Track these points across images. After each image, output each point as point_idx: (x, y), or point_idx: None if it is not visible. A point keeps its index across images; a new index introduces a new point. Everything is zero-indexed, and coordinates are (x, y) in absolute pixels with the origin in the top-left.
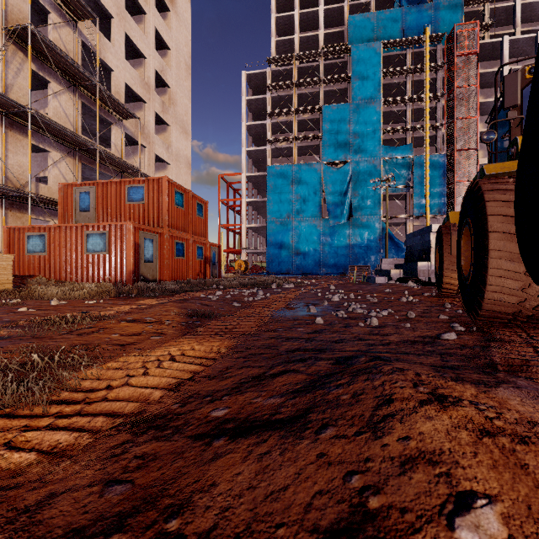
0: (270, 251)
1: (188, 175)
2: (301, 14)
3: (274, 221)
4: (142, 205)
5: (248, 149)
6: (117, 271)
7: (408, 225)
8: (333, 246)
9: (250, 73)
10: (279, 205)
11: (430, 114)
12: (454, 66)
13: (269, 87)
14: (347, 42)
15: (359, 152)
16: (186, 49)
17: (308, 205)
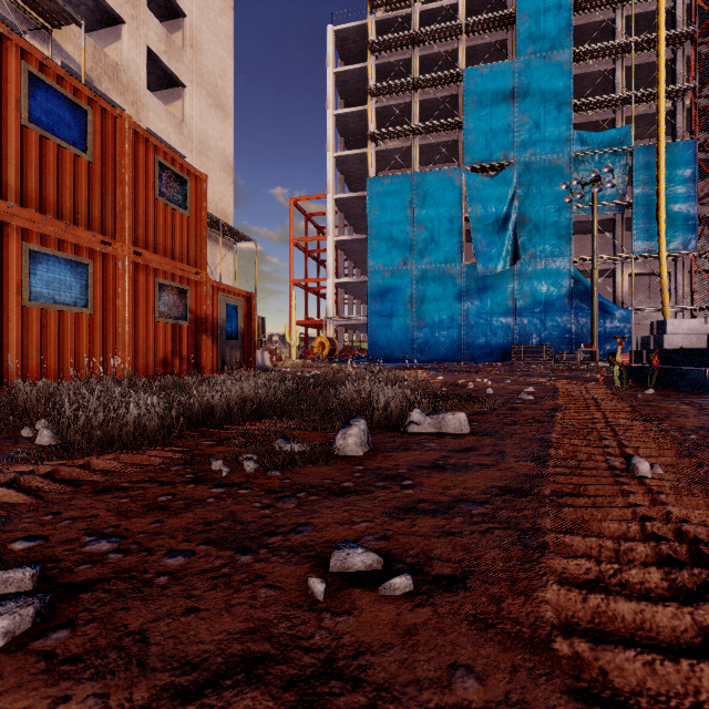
0: (374, 322)
1: (226, 186)
2: None
3: (379, 270)
4: None
5: (338, 154)
6: None
7: (619, 273)
8: (484, 312)
9: (340, 29)
10: (388, 243)
11: None
12: None
13: (371, 46)
14: None
15: (530, 145)
16: None
17: (439, 243)
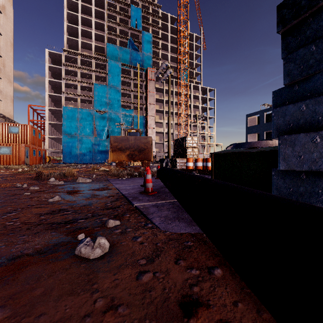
0: (65, 151)
1: (11, 106)
2: (82, 29)
3: (67, 135)
4: (18, 134)
5: (50, 94)
6: (17, 161)
7: None
8: (99, 150)
9: (51, 51)
10: (70, 127)
11: (141, 98)
12: (147, 83)
13: (63, 64)
14: (106, 55)
15: (111, 108)
16: (10, 33)
17: (86, 130)
